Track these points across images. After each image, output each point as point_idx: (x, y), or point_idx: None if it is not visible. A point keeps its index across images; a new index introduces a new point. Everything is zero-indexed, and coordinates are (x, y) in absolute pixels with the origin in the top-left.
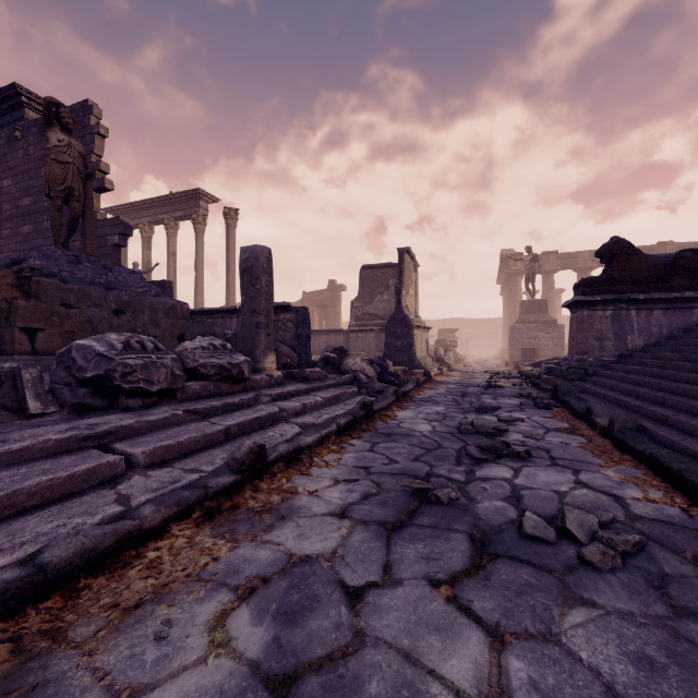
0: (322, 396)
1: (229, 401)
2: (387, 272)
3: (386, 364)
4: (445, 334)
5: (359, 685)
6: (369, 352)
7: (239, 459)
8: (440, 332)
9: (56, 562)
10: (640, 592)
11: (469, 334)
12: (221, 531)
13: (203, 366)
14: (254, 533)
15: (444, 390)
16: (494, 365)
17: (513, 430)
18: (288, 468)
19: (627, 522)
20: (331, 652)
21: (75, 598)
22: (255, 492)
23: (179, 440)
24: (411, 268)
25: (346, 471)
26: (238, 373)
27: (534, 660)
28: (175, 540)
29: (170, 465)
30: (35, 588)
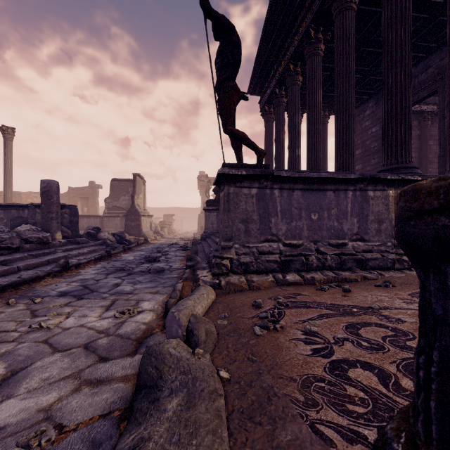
0: (87, 250)
1: (45, 251)
2: (128, 183)
3: (125, 235)
4: (167, 217)
5: (97, 284)
6: (116, 229)
7: (61, 264)
8: (164, 216)
9: (26, 278)
10: (155, 274)
11: (184, 217)
12: (60, 278)
13: (30, 238)
14: (70, 277)
15: (151, 247)
16: (189, 235)
17: (164, 257)
18: (76, 268)
19: (167, 269)
20: (92, 284)
21: (31, 285)
22: (67, 273)
23: (32, 262)
24: (141, 184)
25: (97, 268)
26: (46, 240)
27: (128, 280)
28: (48, 279)
29: (31, 269)
30: (23, 282)
